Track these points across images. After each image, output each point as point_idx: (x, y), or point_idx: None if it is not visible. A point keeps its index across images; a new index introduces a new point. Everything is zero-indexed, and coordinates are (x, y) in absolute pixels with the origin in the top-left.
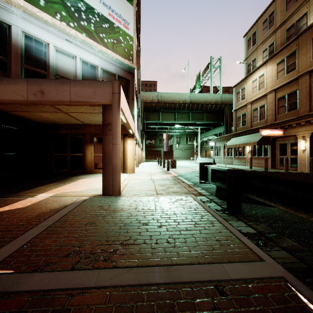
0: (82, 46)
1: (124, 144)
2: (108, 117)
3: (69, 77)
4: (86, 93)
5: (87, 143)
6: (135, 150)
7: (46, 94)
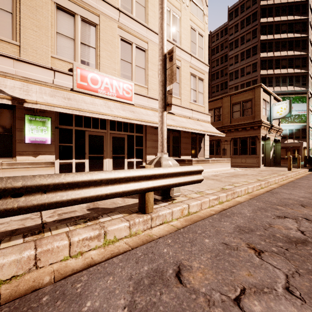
0: (288, 126)
1: (304, 151)
2: (300, 148)
3: (285, 135)
4: (295, 144)
5: (287, 151)
6: (311, 152)
7: (286, 145)
